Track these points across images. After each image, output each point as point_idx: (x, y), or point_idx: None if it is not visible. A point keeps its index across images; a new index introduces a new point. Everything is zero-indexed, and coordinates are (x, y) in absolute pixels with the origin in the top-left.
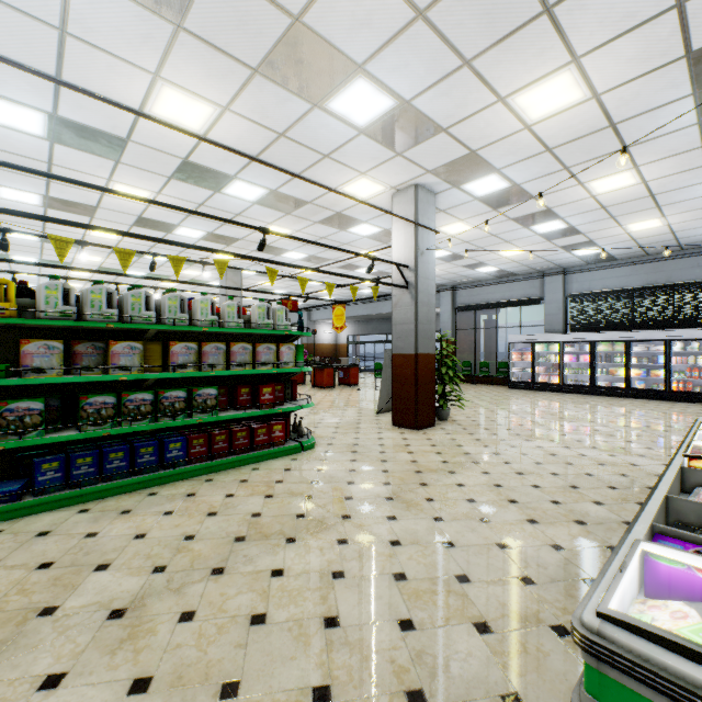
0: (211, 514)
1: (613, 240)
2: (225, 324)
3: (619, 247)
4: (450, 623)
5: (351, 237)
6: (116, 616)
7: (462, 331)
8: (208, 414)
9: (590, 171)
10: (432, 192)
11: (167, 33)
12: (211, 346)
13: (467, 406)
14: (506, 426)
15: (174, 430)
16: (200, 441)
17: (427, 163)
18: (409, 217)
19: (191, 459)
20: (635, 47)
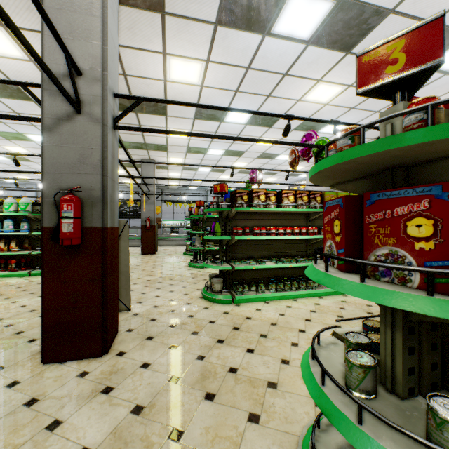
0: None
1: None
2: None
3: None
4: None
5: None
6: None
7: None
8: None
9: None
10: None
11: None
12: None
13: None
14: None
15: None
16: None
17: None
18: None
19: None
20: None
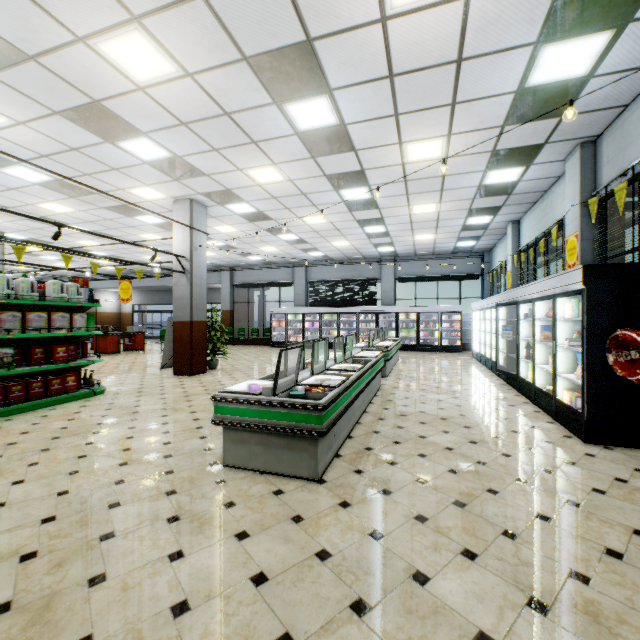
0: (24, 433)
1: (328, 249)
2: (20, 296)
3: (333, 253)
4: (189, 439)
5: (137, 222)
6: None
7: (239, 304)
8: (5, 369)
9: (301, 212)
10: (204, 205)
11: None
12: (8, 314)
13: (235, 360)
14: (256, 369)
15: None
16: None
17: (198, 189)
18: (186, 221)
19: None
20: (301, 167)
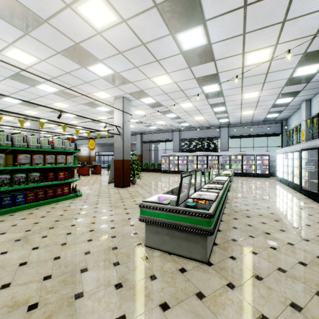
0: (42, 217)
1: (192, 121)
2: (42, 147)
3: (194, 124)
4: (124, 226)
5: (97, 111)
6: (18, 240)
7: (145, 151)
8: (36, 183)
9: (179, 101)
10: (129, 100)
11: (20, 34)
12: (37, 156)
13: (144, 179)
14: (155, 184)
15: (17, 191)
16: (32, 194)
17: (126, 91)
18: (120, 108)
19: (28, 201)
20: (182, 74)
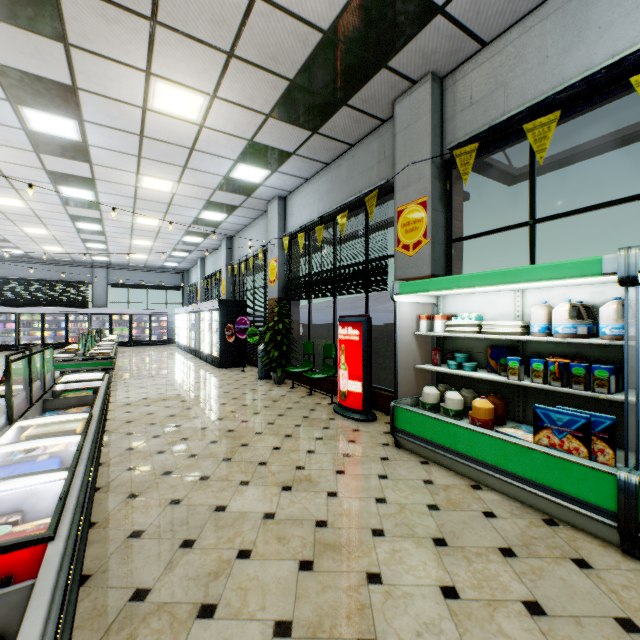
0: None
1: (35, 250)
2: None
3: (38, 254)
4: None
5: None
6: None
7: None
8: None
9: (25, 224)
10: None
11: None
12: None
13: None
14: None
15: None
16: None
17: None
18: None
19: None
20: (50, 206)
